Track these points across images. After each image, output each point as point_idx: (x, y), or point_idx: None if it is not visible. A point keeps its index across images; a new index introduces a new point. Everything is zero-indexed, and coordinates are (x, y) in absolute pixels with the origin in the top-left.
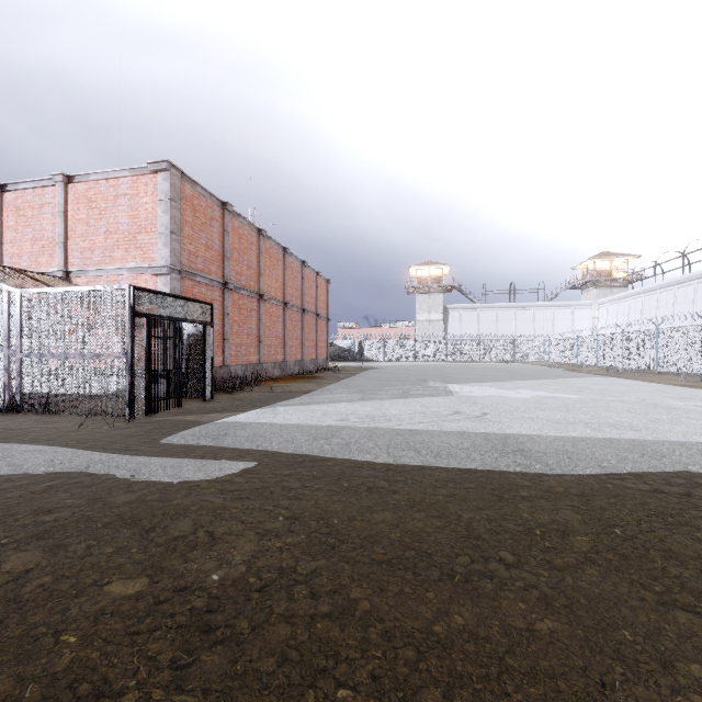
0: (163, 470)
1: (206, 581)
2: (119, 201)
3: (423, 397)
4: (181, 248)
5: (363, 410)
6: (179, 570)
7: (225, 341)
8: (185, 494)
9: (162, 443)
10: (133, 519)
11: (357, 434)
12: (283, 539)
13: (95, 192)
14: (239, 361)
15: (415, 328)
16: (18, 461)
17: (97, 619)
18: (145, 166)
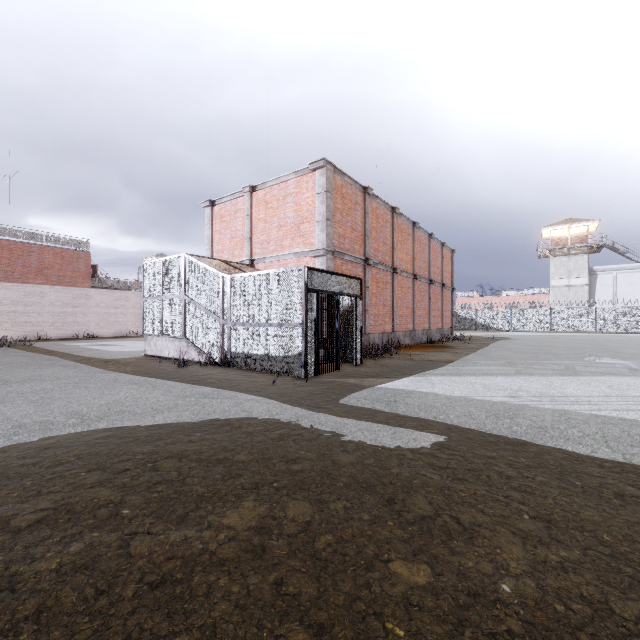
0: (361, 432)
1: (499, 592)
2: (287, 199)
3: (601, 376)
4: (333, 232)
5: (531, 387)
6: (453, 564)
7: (366, 312)
8: (397, 463)
9: (342, 404)
10: (366, 484)
11: (546, 417)
12: (552, 549)
13: (271, 195)
14: (376, 330)
15: (549, 295)
16: (247, 408)
17: (407, 609)
18: (306, 167)
